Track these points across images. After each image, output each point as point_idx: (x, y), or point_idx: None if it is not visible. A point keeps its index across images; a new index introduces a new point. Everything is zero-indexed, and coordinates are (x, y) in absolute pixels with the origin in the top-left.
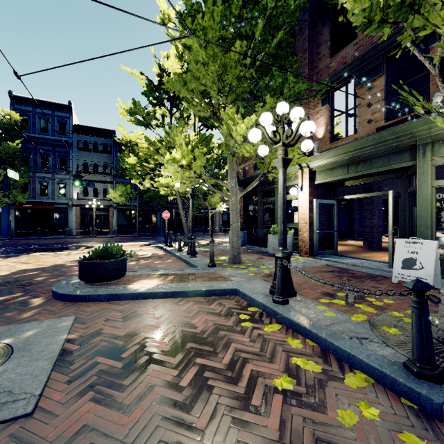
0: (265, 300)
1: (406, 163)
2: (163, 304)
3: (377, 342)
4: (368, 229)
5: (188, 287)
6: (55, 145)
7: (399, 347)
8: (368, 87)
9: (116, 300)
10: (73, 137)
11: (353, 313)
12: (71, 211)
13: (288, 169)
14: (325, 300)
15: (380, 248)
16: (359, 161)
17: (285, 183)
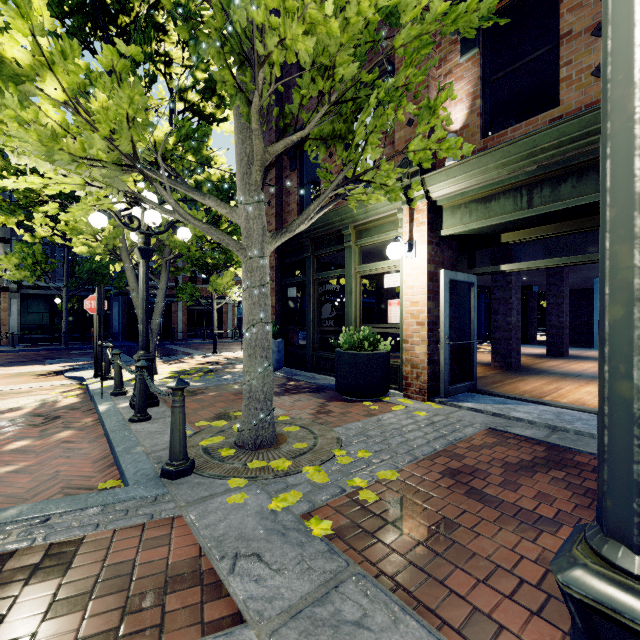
0: None
1: None
2: None
3: None
4: (502, 335)
5: None
6: None
7: None
8: None
9: None
10: None
11: None
12: None
13: (379, 205)
14: None
15: (519, 366)
16: (564, 174)
17: None
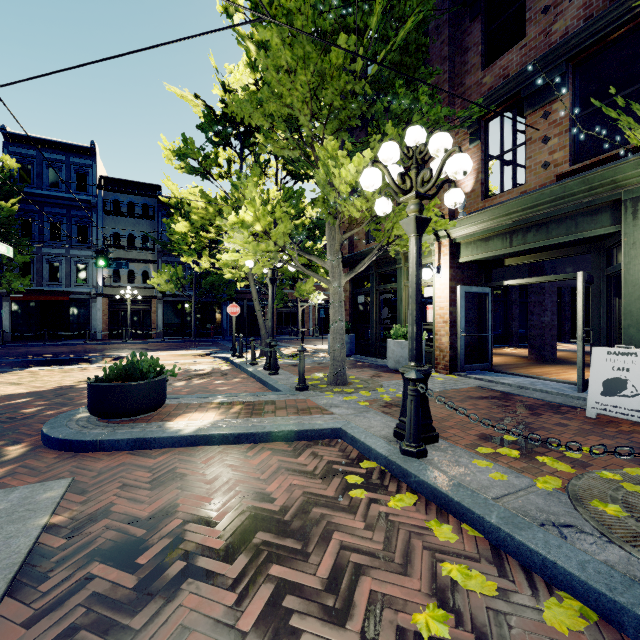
0: (388, 448)
1: (606, 229)
2: (221, 455)
3: (591, 533)
4: (537, 332)
5: (263, 426)
6: (70, 206)
7: (632, 544)
8: (561, 94)
9: (145, 447)
10: (97, 194)
11: (535, 473)
12: (94, 305)
13: None
14: (485, 449)
15: (554, 359)
16: (529, 226)
17: (420, 258)
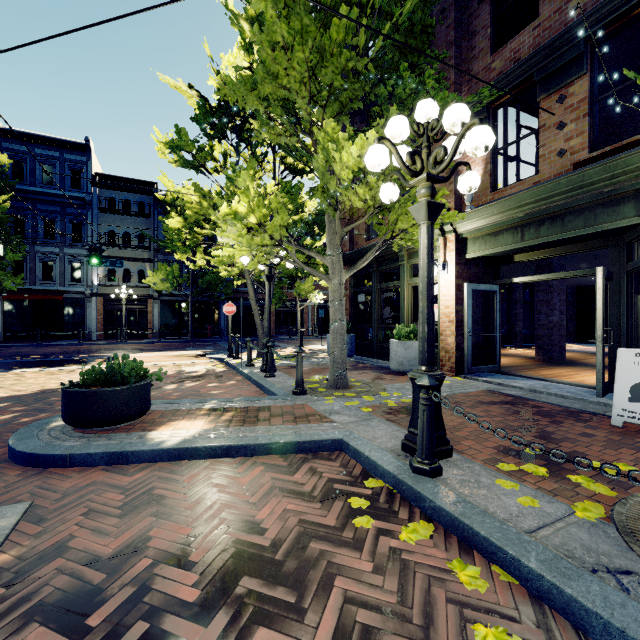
0: (396, 465)
1: (629, 220)
2: (207, 471)
3: None
4: (545, 332)
5: (255, 436)
6: (64, 204)
7: None
8: (602, 53)
9: (122, 462)
10: (92, 191)
11: (569, 496)
12: (89, 304)
13: None
14: (508, 466)
15: (563, 360)
16: (542, 219)
17: (432, 248)
